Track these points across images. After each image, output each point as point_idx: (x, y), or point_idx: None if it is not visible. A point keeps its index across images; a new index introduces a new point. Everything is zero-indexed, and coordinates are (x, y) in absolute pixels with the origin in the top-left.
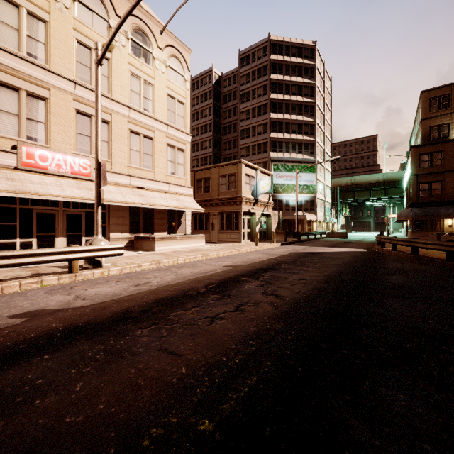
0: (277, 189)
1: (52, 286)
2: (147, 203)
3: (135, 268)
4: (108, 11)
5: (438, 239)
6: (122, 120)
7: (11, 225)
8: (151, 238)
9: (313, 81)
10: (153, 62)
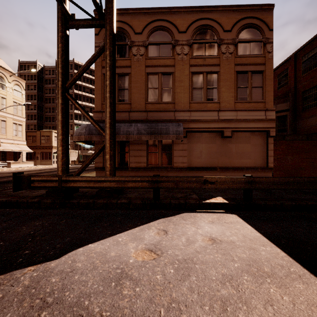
0: None
1: None
2: (6, 149)
3: (11, 170)
4: None
5: None
6: None
7: None
8: (8, 163)
9: None
10: (6, 89)
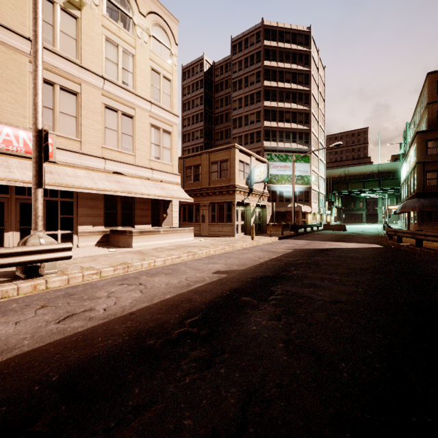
0: (270, 180)
1: None
2: (124, 191)
3: (91, 276)
4: None
5: None
6: (94, 92)
7: None
8: (128, 232)
9: (308, 69)
10: (134, 29)
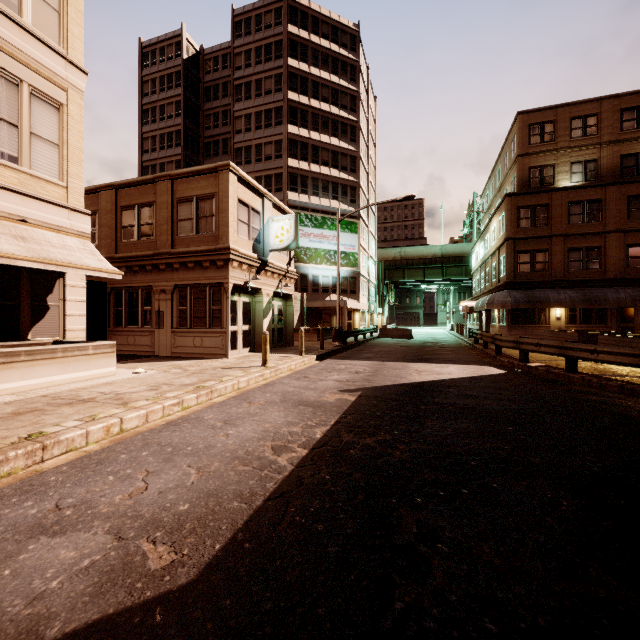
0: (298, 256)
1: None
2: None
3: None
4: None
5: (579, 341)
6: None
7: None
8: None
9: (355, 88)
10: None
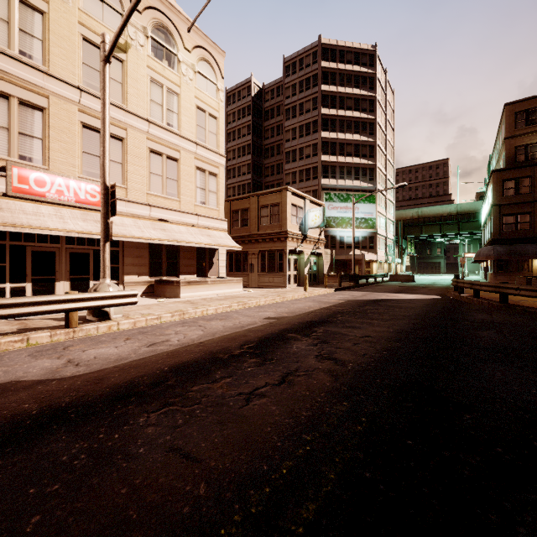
0: (329, 223)
1: (41, 345)
2: (171, 240)
3: (153, 321)
4: (122, 2)
5: (527, 283)
6: (140, 136)
7: None
8: (175, 282)
9: (373, 94)
10: (179, 67)
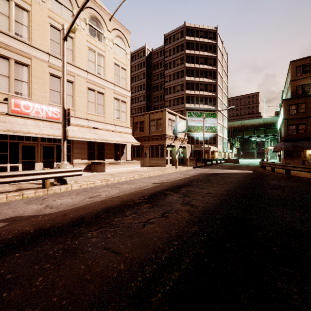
0: (190, 129)
1: (30, 198)
2: (100, 139)
3: (91, 184)
4: (72, 4)
5: (302, 164)
6: (82, 80)
7: (4, 154)
8: (102, 163)
9: (215, 55)
10: (104, 41)
